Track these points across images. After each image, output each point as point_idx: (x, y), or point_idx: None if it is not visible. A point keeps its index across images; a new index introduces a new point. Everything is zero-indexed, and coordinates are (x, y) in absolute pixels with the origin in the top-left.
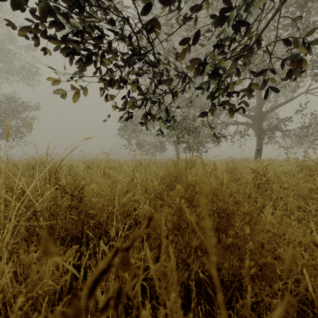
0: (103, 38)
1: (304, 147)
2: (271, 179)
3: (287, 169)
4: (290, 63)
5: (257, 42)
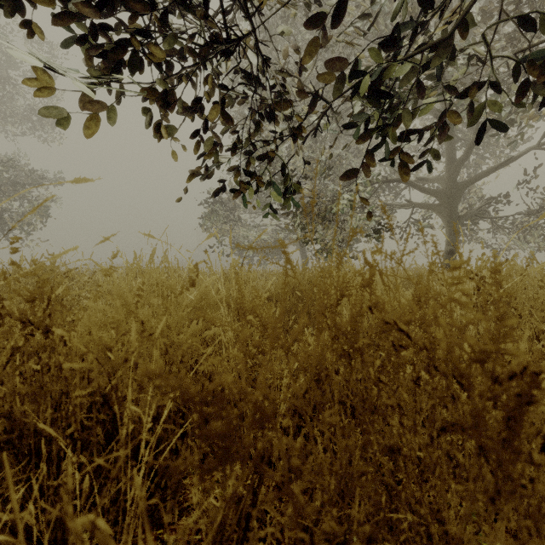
0: (153, 8)
1: (531, 248)
2: (516, 291)
3: (530, 277)
4: (532, 66)
5: (465, 25)
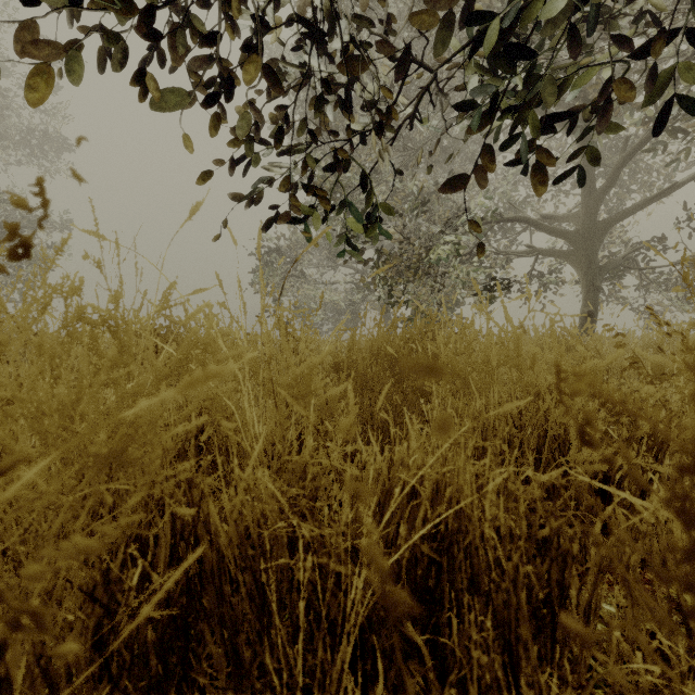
0: None
1: None
2: None
3: None
4: None
5: None
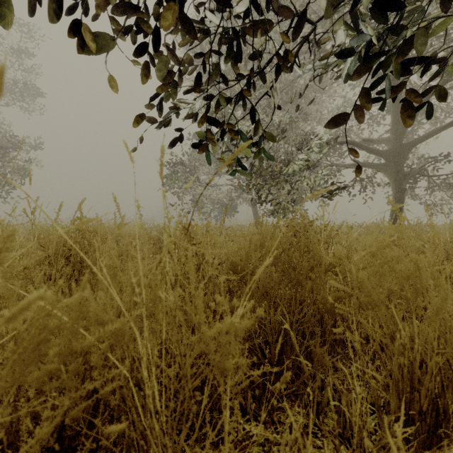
0: None
1: None
2: None
3: None
4: None
5: None
